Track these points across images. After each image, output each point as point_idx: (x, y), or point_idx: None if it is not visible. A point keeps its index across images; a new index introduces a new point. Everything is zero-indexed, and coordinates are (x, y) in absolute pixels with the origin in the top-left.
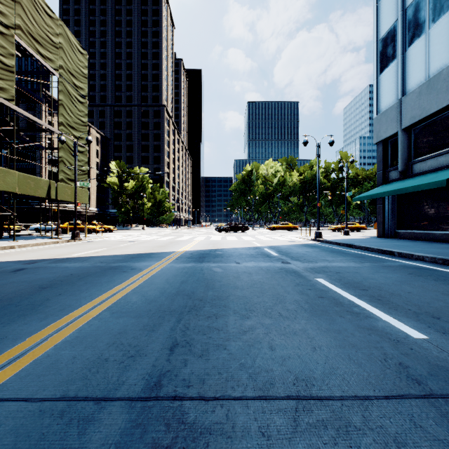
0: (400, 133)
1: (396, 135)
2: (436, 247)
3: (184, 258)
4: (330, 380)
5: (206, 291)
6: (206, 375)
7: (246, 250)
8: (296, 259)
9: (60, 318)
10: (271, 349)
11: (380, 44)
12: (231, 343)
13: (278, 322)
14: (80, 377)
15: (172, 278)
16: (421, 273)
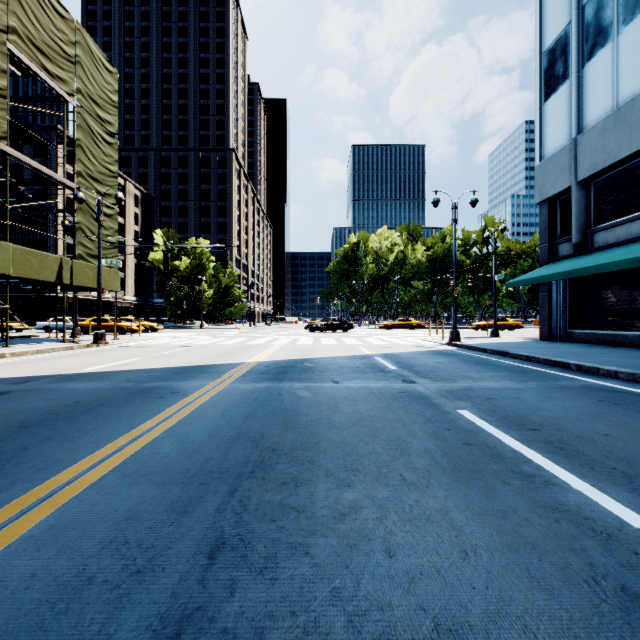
0: (575, 188)
1: (568, 190)
2: (631, 356)
3: (255, 374)
4: (500, 631)
5: (284, 433)
6: (268, 619)
7: (349, 361)
8: (424, 376)
9: (34, 487)
10: (389, 553)
11: (545, 58)
12: (319, 540)
13: (400, 494)
14: (29, 625)
15: (233, 409)
16: (617, 400)
